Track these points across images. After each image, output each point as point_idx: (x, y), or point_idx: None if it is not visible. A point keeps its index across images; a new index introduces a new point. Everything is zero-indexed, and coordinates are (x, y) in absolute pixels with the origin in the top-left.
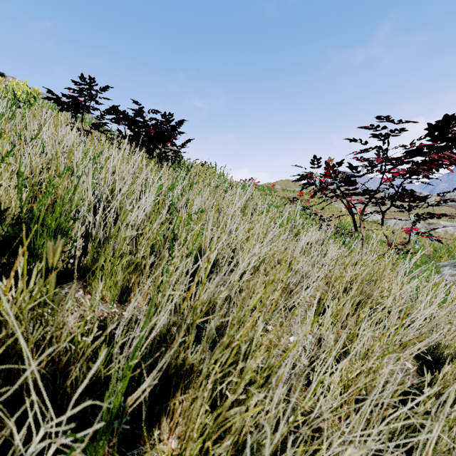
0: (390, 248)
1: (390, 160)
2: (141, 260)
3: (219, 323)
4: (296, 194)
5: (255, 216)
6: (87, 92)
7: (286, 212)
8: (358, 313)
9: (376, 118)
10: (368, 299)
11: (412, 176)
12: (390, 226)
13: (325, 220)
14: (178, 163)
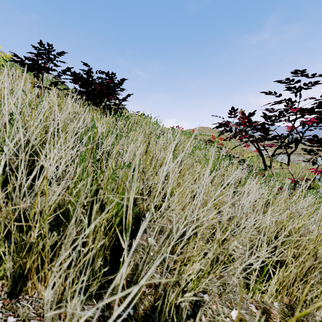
0: (295, 184)
1: (303, 110)
2: (36, 241)
3: (147, 302)
4: (210, 137)
5: (184, 160)
6: (46, 56)
7: (211, 156)
8: (306, 279)
9: (291, 73)
10: (318, 264)
11: (318, 124)
12: (279, 160)
13: (233, 157)
14: (121, 114)
